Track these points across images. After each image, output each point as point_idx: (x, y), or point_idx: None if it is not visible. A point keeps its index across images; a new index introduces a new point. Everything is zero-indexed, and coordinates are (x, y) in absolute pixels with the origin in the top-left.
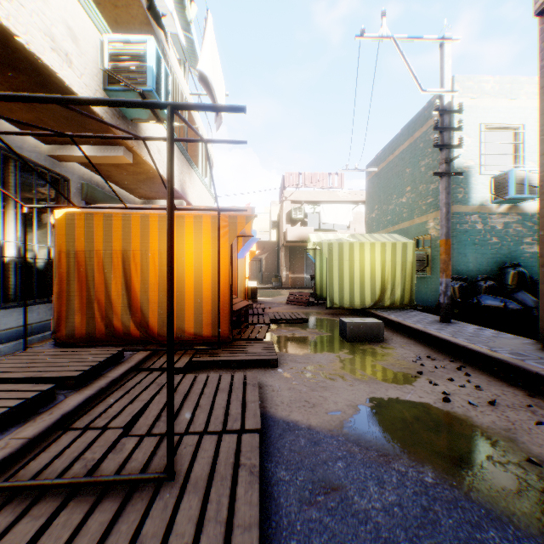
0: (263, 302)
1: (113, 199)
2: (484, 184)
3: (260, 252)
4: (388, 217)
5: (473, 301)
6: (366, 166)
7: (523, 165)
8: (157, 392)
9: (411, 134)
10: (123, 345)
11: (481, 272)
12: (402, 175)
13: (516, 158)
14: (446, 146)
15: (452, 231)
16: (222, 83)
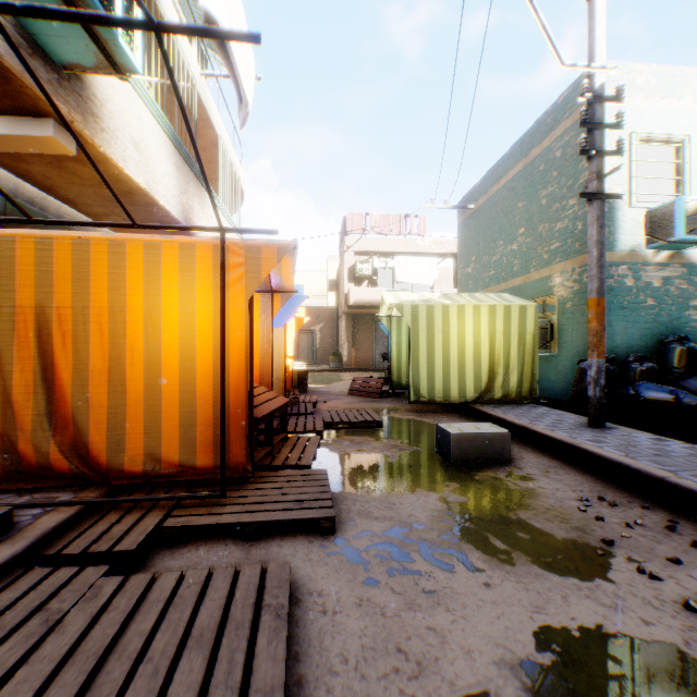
0: (316, 391)
1: (64, 228)
2: (636, 220)
3: (313, 321)
4: (491, 271)
5: (627, 392)
6: (459, 202)
7: (689, 195)
8: (33, 648)
9: (526, 153)
10: (38, 489)
11: (632, 349)
12: (512, 212)
13: (679, 185)
14: (598, 153)
15: None
16: (249, 53)
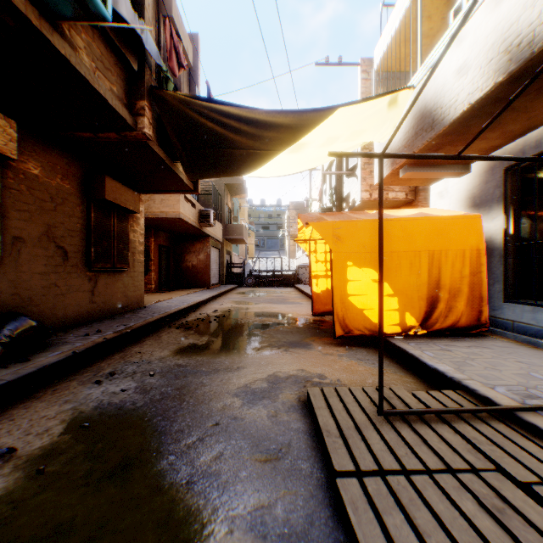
0: None
1: None
2: None
3: None
4: None
5: None
6: None
7: None
8: None
9: None
10: None
11: None
12: None
13: None
14: None
15: None
16: None
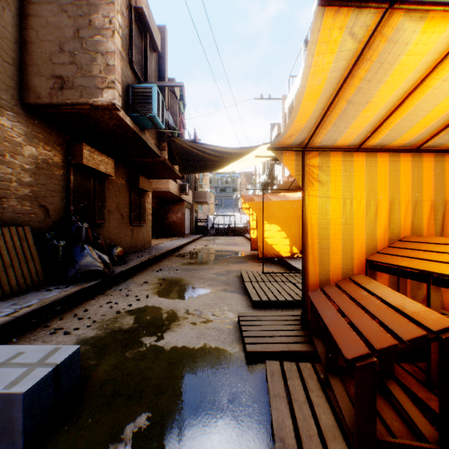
0: None
1: None
2: None
3: None
4: None
5: None
6: None
7: None
8: None
9: None
10: None
11: None
12: None
13: None
14: None
15: None
16: None
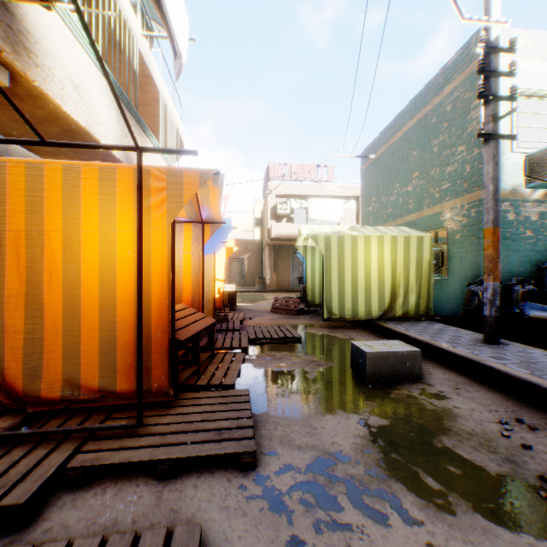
0: (243, 309)
1: None
2: (517, 163)
3: (242, 251)
4: (389, 209)
5: (514, 311)
6: (361, 153)
7: None
8: None
9: (420, 109)
10: None
11: (513, 273)
12: (407, 159)
13: None
14: (494, 98)
15: (479, 222)
16: (183, 14)
